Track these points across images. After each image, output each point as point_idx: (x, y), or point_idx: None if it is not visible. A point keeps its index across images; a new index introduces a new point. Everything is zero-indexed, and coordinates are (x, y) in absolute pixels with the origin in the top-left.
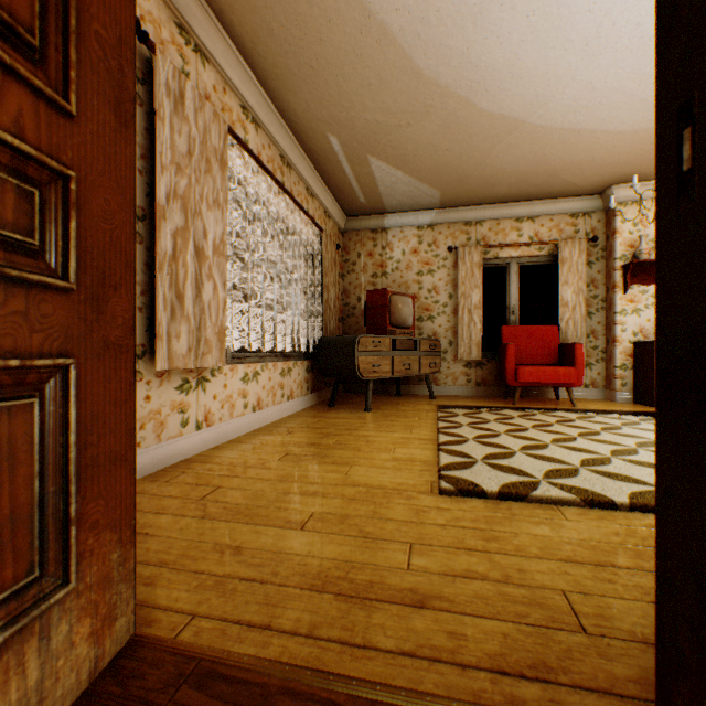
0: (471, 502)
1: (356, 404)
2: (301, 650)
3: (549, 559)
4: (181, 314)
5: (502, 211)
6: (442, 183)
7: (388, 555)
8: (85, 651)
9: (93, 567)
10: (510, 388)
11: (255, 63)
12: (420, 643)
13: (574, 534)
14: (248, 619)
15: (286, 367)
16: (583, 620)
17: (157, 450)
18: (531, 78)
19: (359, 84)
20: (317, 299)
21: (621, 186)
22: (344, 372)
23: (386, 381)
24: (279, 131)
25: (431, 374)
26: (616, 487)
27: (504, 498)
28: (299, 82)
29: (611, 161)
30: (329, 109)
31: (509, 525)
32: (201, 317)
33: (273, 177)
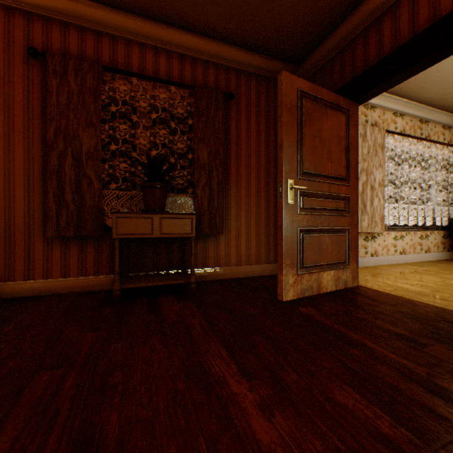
0: None
1: None
2: (398, 294)
3: None
4: (364, 212)
5: None
6: None
7: (441, 294)
8: (350, 280)
9: (351, 266)
10: None
11: (399, 93)
12: (435, 302)
13: None
14: (385, 289)
15: (423, 234)
16: None
17: None
18: None
19: None
20: None
21: None
22: None
23: None
24: (417, 110)
25: None
26: None
27: None
28: (426, 88)
29: None
30: (451, 88)
31: None
32: (372, 212)
33: (411, 137)
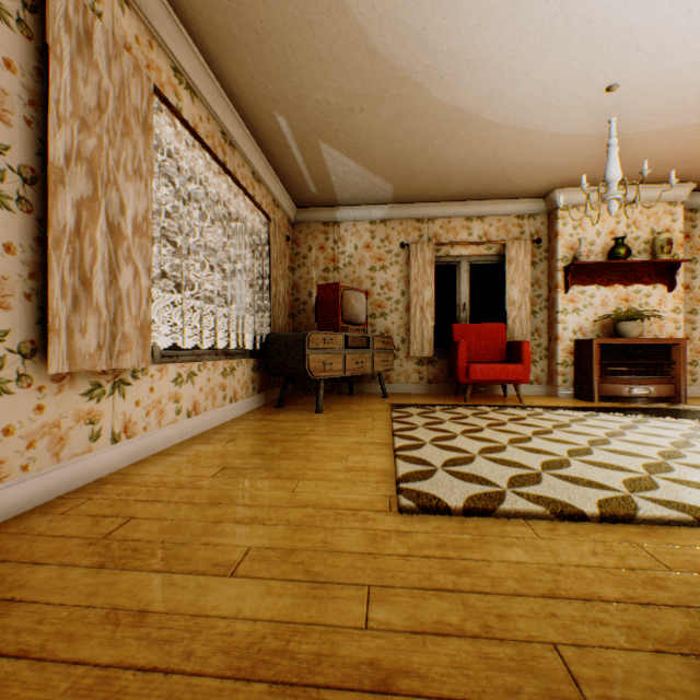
0: (435, 521)
1: (307, 404)
2: None
3: (531, 596)
4: (88, 304)
5: (453, 209)
6: (396, 177)
7: (342, 607)
8: None
9: None
10: (461, 386)
11: (189, 18)
12: None
13: (550, 557)
14: None
15: (228, 367)
16: (586, 691)
17: (53, 473)
18: (486, 70)
19: (309, 57)
20: (265, 293)
21: (563, 191)
22: (294, 371)
23: (338, 379)
24: (220, 104)
25: (384, 372)
26: (581, 493)
27: (470, 513)
28: (241, 47)
29: (556, 165)
30: (276, 84)
31: (479, 550)
32: (117, 308)
33: (212, 153)
